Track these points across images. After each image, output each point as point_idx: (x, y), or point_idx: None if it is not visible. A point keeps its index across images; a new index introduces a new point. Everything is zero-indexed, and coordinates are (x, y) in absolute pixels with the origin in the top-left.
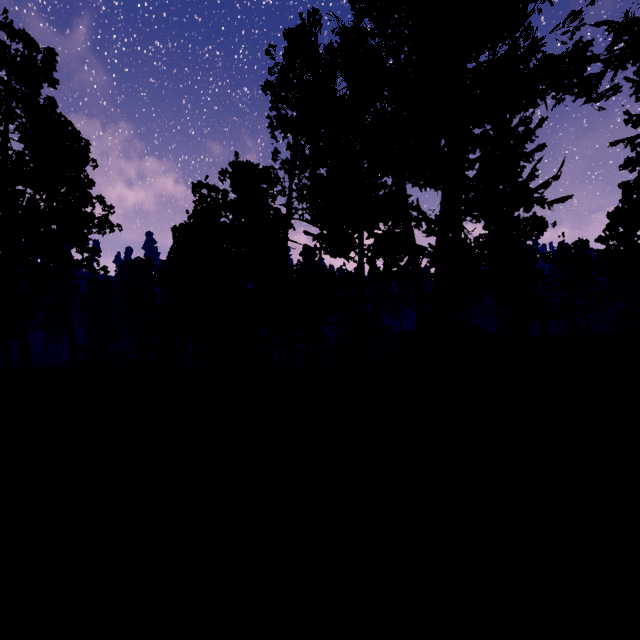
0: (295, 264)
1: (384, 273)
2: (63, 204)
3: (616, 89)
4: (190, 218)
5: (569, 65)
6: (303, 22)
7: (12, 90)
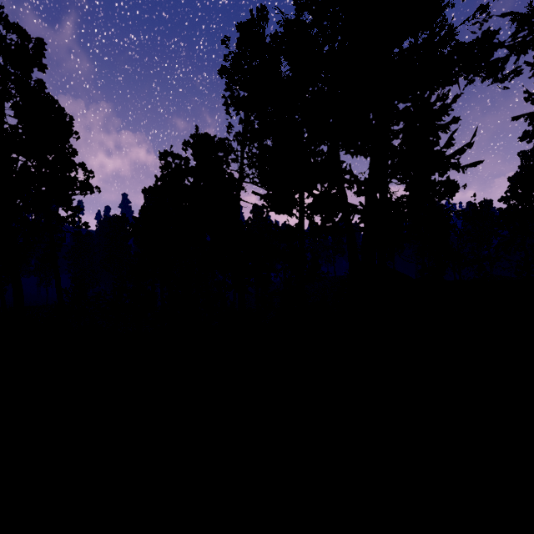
0: (246, 220)
1: (321, 227)
2: (51, 170)
3: (518, 71)
4: (157, 181)
5: (479, 51)
6: (253, 17)
7: (7, 73)
